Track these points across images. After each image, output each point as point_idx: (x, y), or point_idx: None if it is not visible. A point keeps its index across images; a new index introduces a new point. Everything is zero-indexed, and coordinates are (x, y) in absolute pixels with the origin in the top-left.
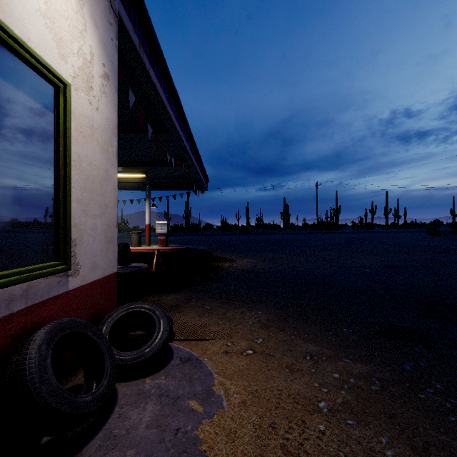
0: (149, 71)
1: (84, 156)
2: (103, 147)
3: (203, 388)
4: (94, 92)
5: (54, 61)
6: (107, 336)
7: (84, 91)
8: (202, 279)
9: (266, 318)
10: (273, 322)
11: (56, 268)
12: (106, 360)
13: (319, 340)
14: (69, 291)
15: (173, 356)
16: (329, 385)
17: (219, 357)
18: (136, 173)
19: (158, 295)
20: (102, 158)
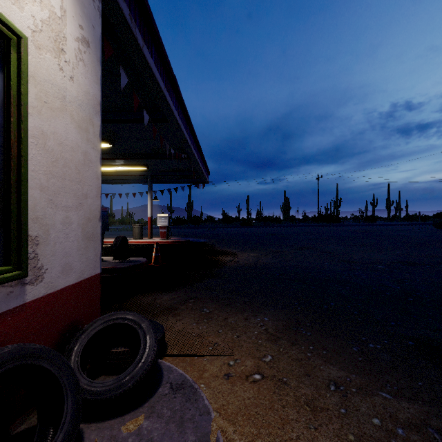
0: (143, 48)
1: (51, 132)
2: (81, 125)
3: (197, 438)
4: (67, 57)
5: (1, 2)
6: (78, 358)
7: (51, 53)
8: (202, 275)
9: (274, 327)
10: (282, 332)
11: (2, 275)
12: (65, 400)
13: (342, 359)
14: (27, 304)
15: (162, 381)
16: (370, 440)
17: (219, 383)
18: (137, 166)
19: (154, 294)
20: (79, 139)
